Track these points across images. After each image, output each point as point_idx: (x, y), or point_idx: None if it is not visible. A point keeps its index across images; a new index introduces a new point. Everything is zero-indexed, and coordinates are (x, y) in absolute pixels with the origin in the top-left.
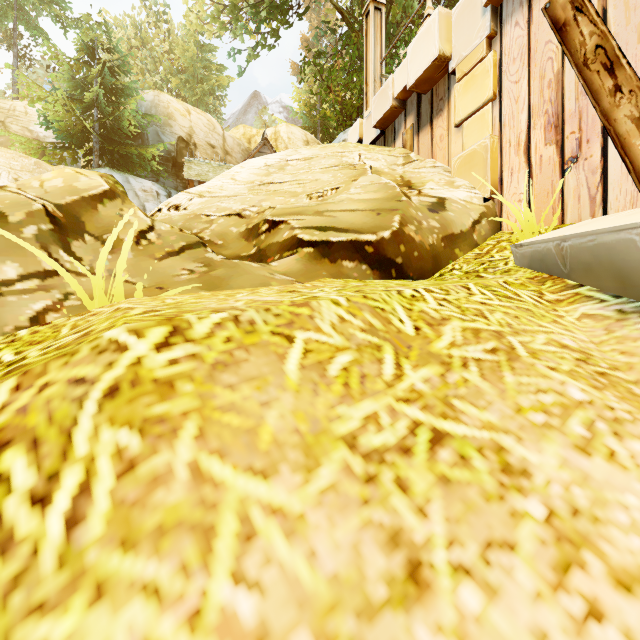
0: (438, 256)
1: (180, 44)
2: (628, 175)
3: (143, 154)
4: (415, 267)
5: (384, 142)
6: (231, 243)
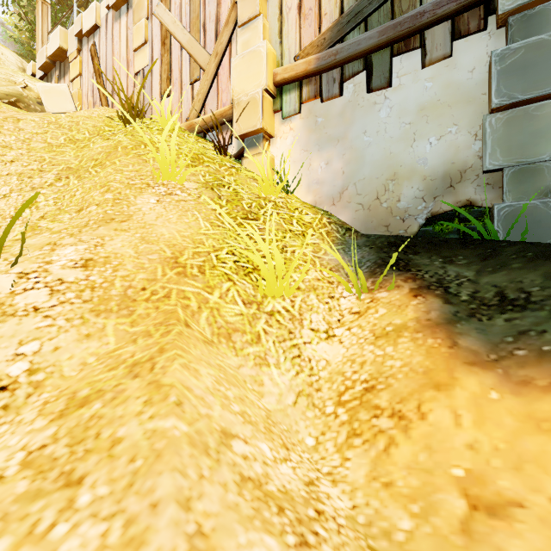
0: None
1: None
2: None
3: None
4: None
5: (47, 80)
6: None
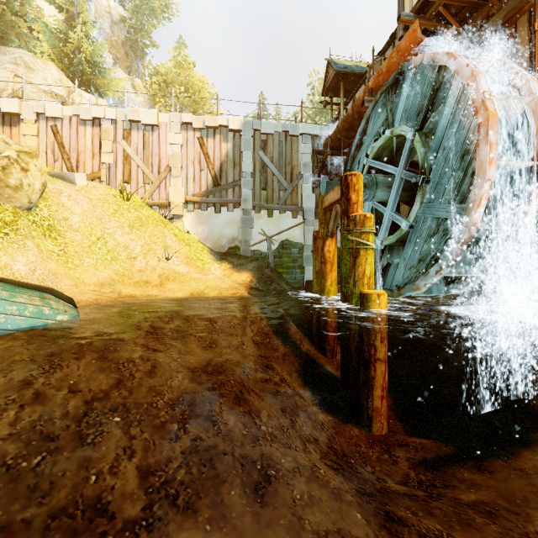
0: None
1: None
2: (66, 167)
3: None
4: None
5: None
6: None
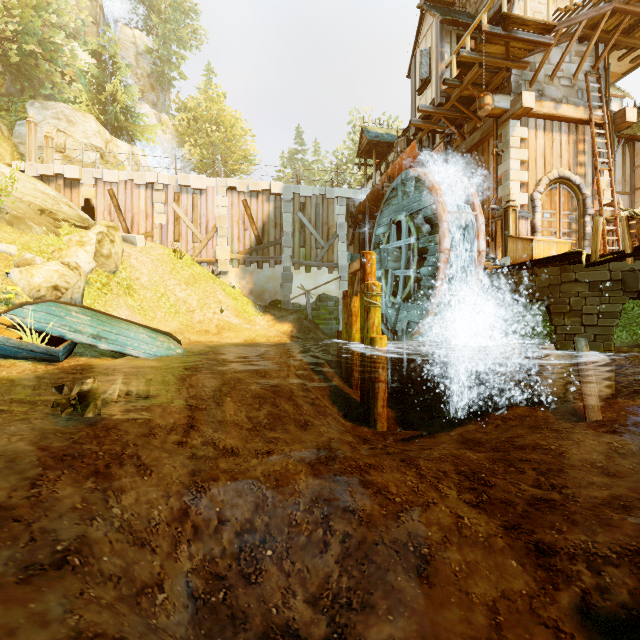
0: None
1: None
2: (122, 228)
3: None
4: None
5: (42, 180)
6: None
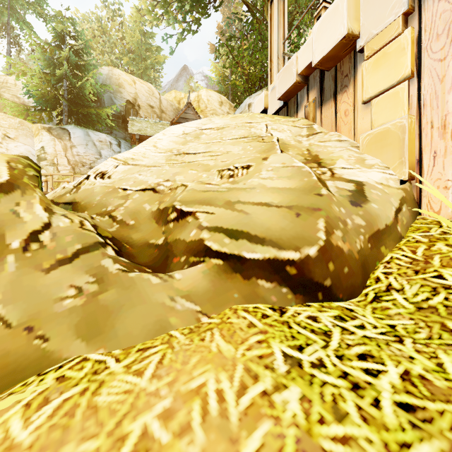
0: (365, 261)
1: (129, 32)
2: None
3: (100, 114)
4: (345, 286)
5: (287, 112)
6: (142, 224)
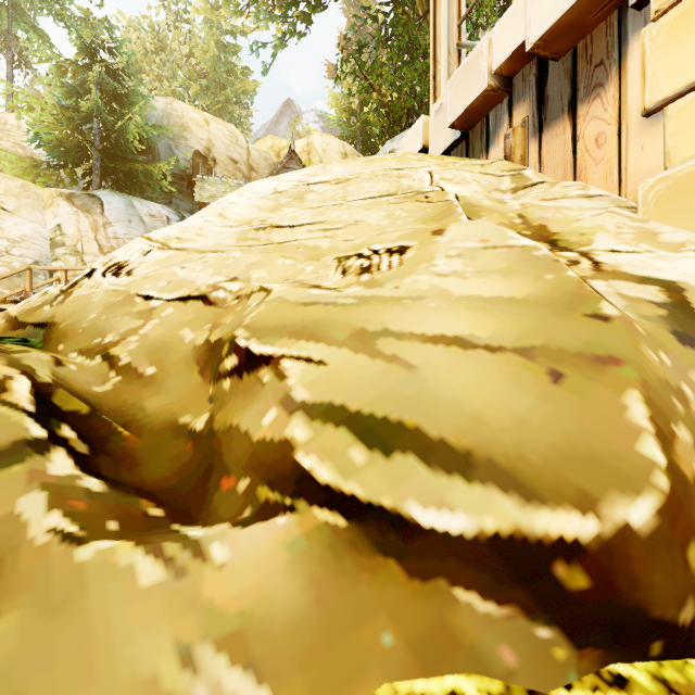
0: None
1: (200, 45)
2: None
3: (151, 172)
4: None
5: (466, 151)
6: (172, 374)
